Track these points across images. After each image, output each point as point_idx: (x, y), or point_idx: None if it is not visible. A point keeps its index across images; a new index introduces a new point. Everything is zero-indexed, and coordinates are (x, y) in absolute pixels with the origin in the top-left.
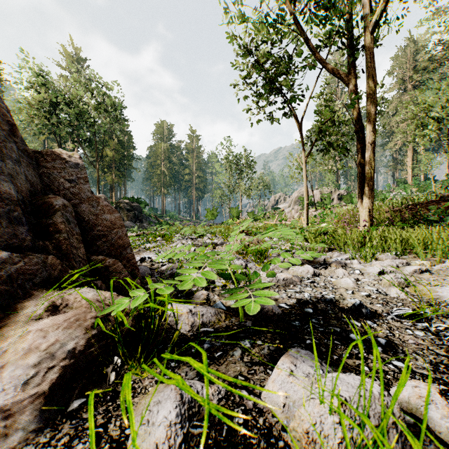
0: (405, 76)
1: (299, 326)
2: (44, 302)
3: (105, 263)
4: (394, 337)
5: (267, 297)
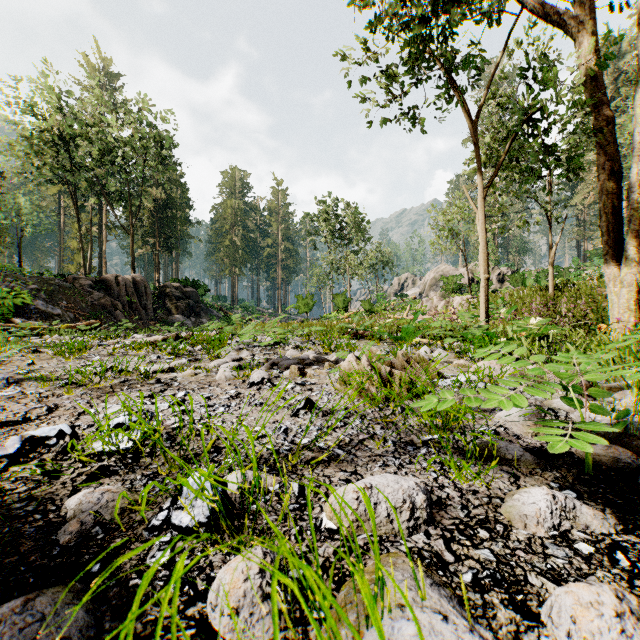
0: None
1: None
2: None
3: None
4: None
5: None
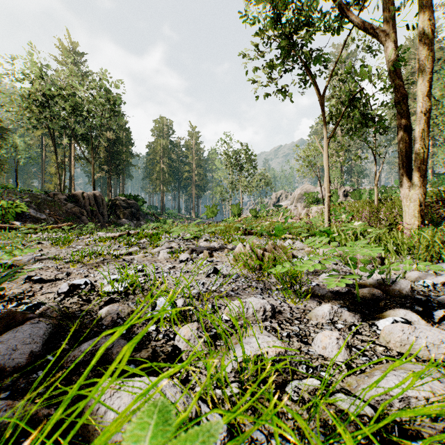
0: (414, 67)
1: None
2: None
3: None
4: None
5: None
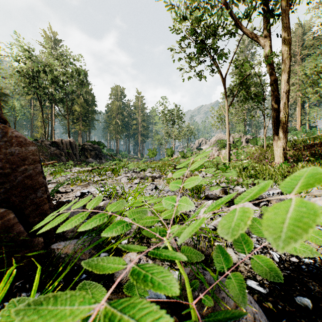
0: (295, 51)
1: None
2: None
3: None
4: None
5: None
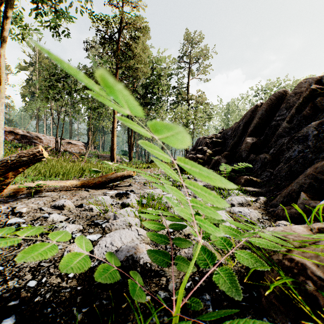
0: None
1: None
2: None
3: None
4: None
5: None
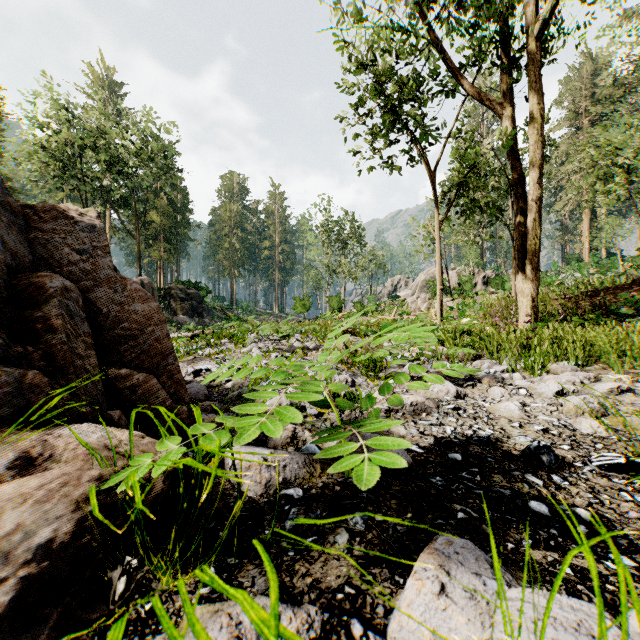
0: (580, 107)
1: (443, 486)
2: (9, 453)
3: (131, 380)
4: (603, 507)
5: (387, 434)
